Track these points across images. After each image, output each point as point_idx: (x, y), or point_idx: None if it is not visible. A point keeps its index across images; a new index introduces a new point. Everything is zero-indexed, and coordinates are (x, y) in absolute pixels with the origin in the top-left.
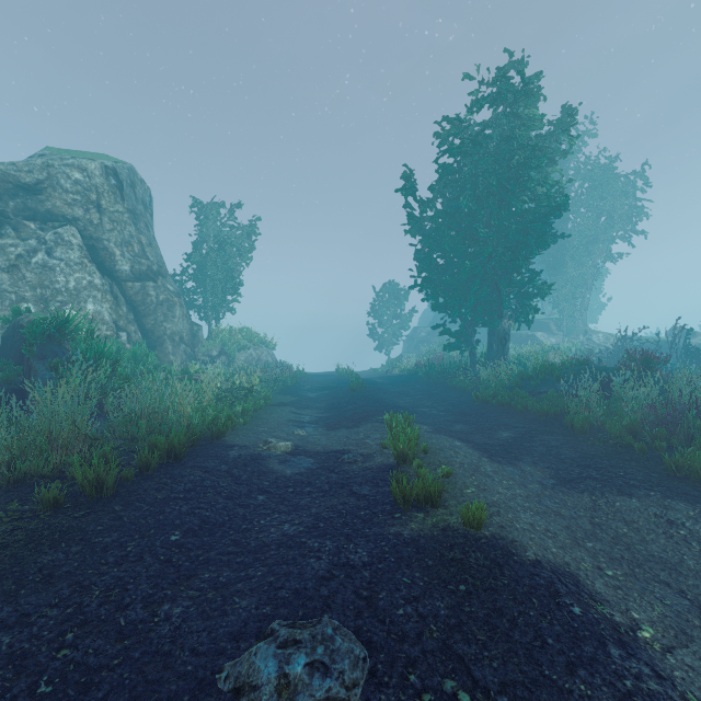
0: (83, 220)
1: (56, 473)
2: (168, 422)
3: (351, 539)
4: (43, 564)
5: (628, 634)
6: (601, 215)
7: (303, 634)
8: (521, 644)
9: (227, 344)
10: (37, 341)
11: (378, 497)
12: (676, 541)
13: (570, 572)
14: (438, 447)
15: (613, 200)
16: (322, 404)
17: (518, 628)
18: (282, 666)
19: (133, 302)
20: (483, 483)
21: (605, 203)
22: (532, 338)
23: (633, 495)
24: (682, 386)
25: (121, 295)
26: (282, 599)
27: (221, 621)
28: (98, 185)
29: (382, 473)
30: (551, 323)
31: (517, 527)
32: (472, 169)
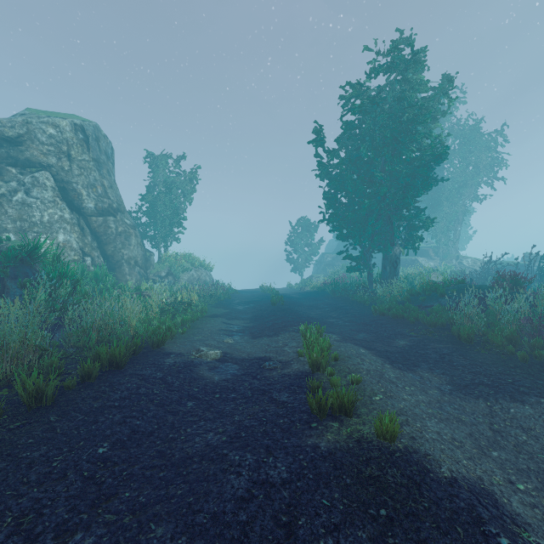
0: (56, 167)
1: (5, 382)
2: (116, 332)
3: (270, 451)
4: None
5: None
6: (470, 165)
7: None
8: None
9: (173, 267)
10: (10, 264)
11: (295, 405)
12: None
13: (485, 489)
14: (346, 355)
15: (479, 153)
16: (248, 316)
17: None
18: None
19: (96, 233)
20: (389, 390)
21: (472, 155)
22: (415, 262)
23: (525, 402)
24: None
25: (86, 227)
26: (199, 526)
27: None
28: (68, 139)
29: (299, 380)
30: (430, 250)
31: (427, 437)
32: (370, 124)
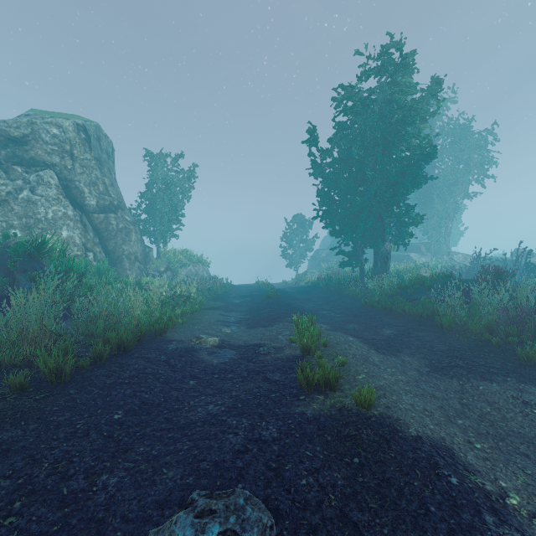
0: (59, 166)
1: (25, 363)
2: (121, 322)
3: (263, 417)
4: (3, 440)
5: (498, 502)
6: (461, 163)
7: (218, 505)
8: (408, 512)
9: (172, 262)
10: (20, 258)
11: (286, 382)
12: (531, 419)
13: (445, 446)
14: (335, 341)
15: (470, 152)
16: (245, 308)
17: (405, 496)
18: (197, 535)
19: (98, 229)
20: (372, 371)
21: (463, 154)
22: (408, 258)
23: (493, 380)
24: (528, 293)
25: (88, 223)
26: (203, 470)
27: (150, 490)
28: (71, 138)
29: (290, 363)
30: (422, 246)
31: (400, 407)
32: (362, 125)
